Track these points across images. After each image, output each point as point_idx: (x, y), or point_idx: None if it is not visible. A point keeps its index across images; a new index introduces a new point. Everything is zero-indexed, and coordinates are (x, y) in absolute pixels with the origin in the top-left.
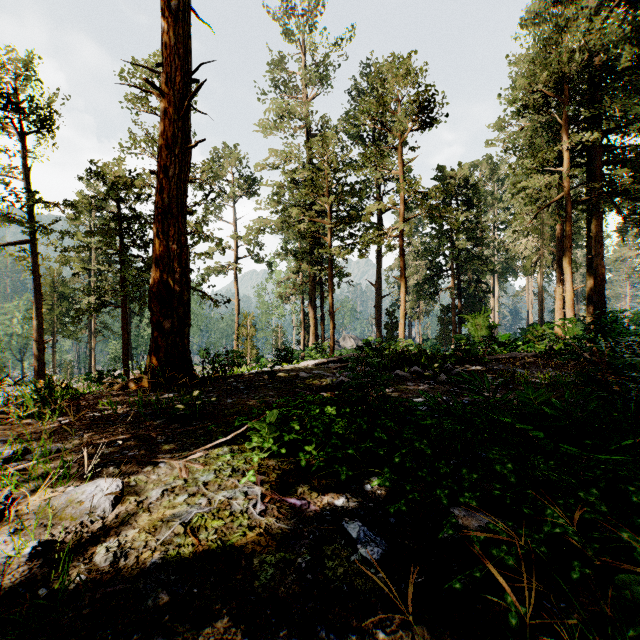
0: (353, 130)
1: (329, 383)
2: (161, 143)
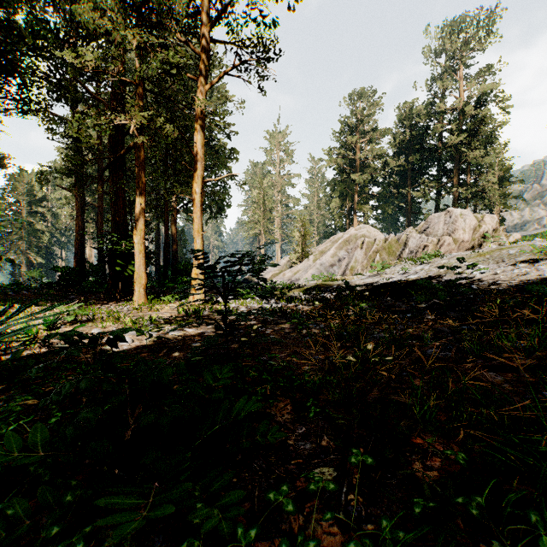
0: None
1: None
2: None
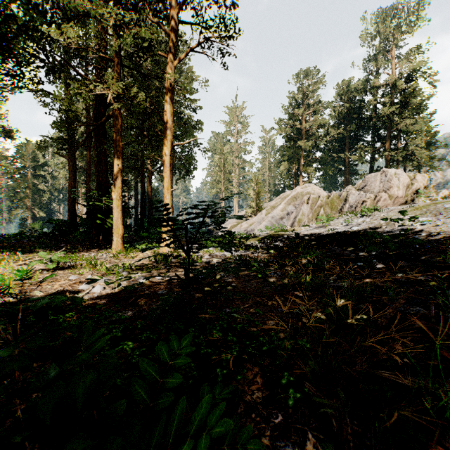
0: None
1: None
2: None
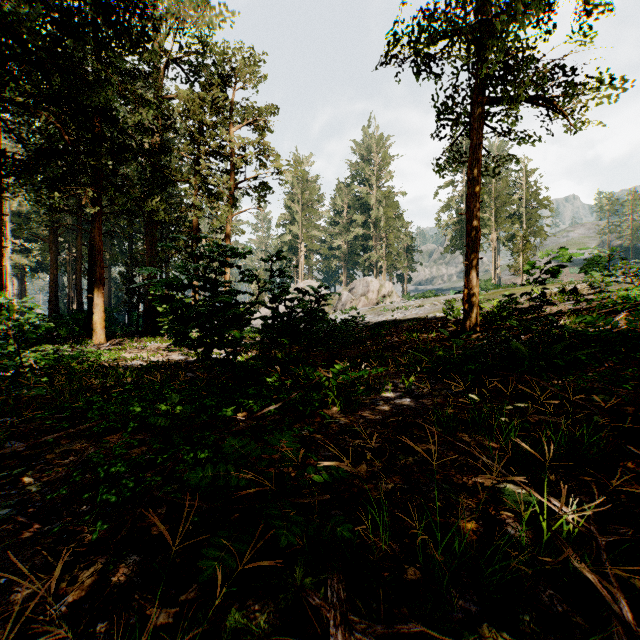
0: None
1: None
2: None
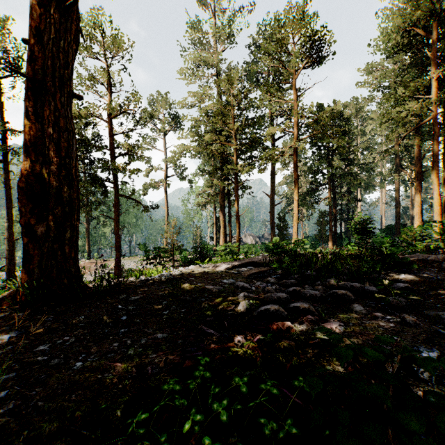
0: (253, 77)
1: (246, 309)
2: (33, 0)
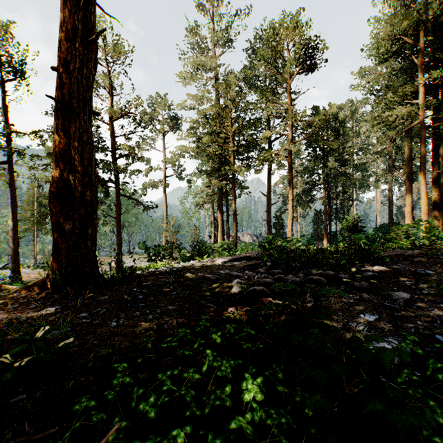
0: (250, 80)
1: (238, 290)
2: (61, 36)
